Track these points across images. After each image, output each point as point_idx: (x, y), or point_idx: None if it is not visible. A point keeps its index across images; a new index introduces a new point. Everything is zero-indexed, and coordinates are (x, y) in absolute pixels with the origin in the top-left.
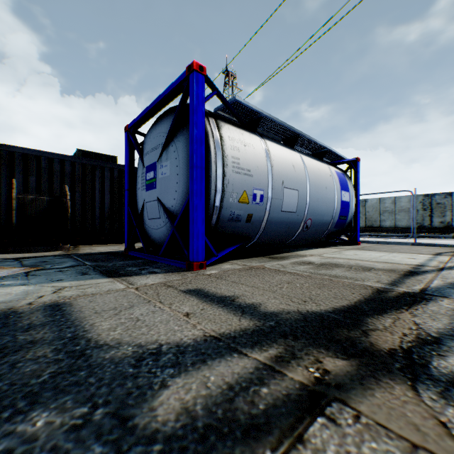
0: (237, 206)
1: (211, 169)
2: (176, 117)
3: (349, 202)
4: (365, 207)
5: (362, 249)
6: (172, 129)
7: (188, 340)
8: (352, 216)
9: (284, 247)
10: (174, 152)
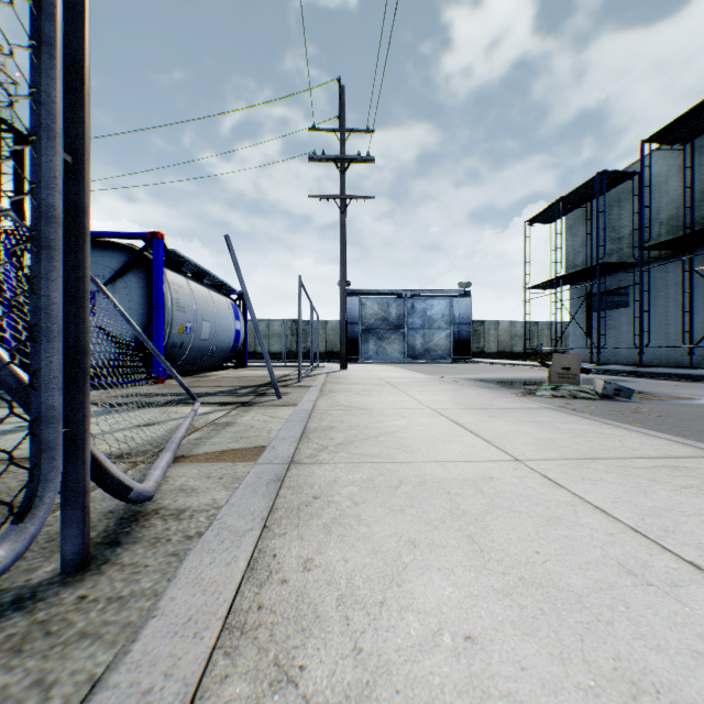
0: (178, 336)
1: (166, 309)
2: (131, 261)
3: (241, 330)
4: None
5: (252, 370)
6: (124, 269)
7: (227, 390)
8: (242, 343)
9: (186, 372)
10: (125, 288)
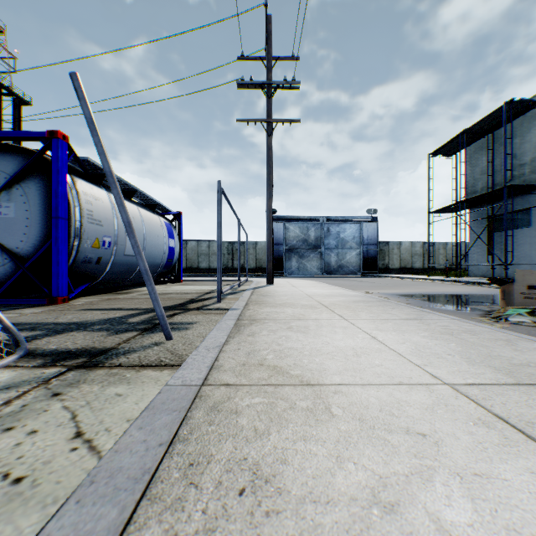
0: (91, 250)
1: (72, 219)
2: (28, 165)
3: (175, 248)
4: (187, 249)
5: (184, 285)
6: (20, 173)
7: (119, 316)
8: (177, 259)
9: (119, 287)
10: (22, 196)
